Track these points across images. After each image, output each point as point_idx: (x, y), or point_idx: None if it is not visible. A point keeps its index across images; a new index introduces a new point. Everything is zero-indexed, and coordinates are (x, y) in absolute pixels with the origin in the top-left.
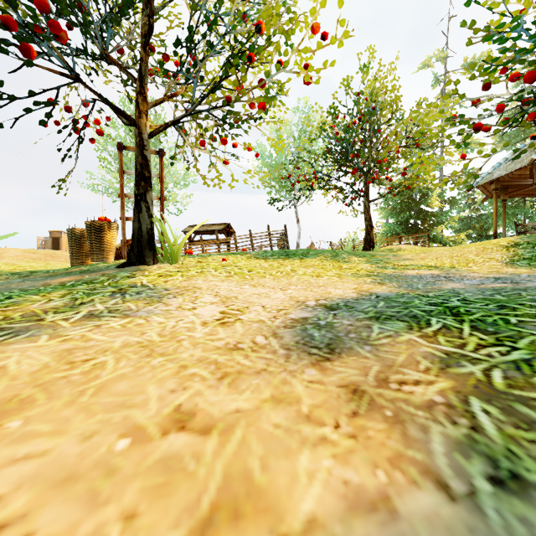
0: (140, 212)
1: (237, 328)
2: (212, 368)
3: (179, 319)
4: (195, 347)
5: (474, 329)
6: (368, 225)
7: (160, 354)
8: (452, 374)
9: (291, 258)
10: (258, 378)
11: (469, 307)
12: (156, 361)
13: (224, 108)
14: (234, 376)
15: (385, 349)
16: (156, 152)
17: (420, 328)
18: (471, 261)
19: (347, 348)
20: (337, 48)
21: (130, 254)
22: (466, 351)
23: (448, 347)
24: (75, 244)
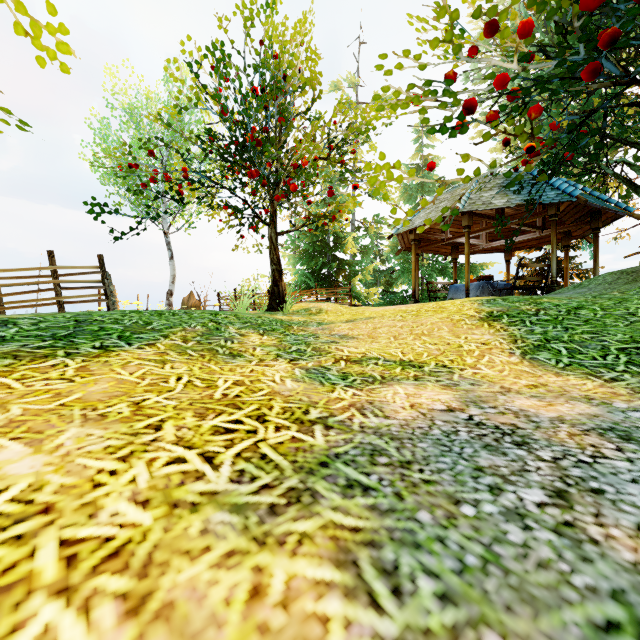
0: None
1: None
2: None
3: None
4: None
5: None
6: (276, 271)
7: None
8: None
9: (66, 351)
10: None
11: None
12: None
13: None
14: None
15: None
16: None
17: None
18: (462, 350)
19: None
20: None
21: None
22: None
23: None
24: None
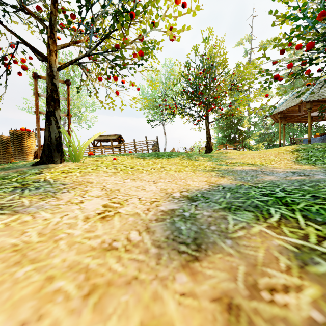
0: (50, 124)
1: (115, 223)
2: (80, 278)
3: (65, 214)
4: (70, 248)
5: (306, 219)
6: (208, 137)
7: (30, 261)
8: (314, 275)
9: (161, 158)
10: (127, 293)
11: (292, 197)
12: (22, 271)
13: (114, 53)
14: (103, 290)
15: (244, 243)
16: (63, 81)
17: (264, 218)
18: (273, 160)
19: (211, 243)
20: (193, 15)
21: (42, 155)
22: (312, 243)
23: (295, 239)
24: (2, 148)
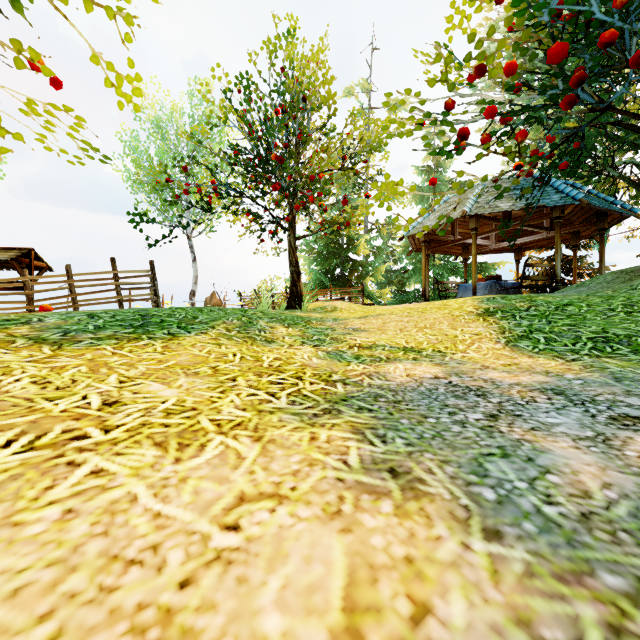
0: None
1: None
2: None
3: None
4: None
5: None
6: (295, 272)
7: None
8: None
9: (148, 335)
10: None
11: None
12: None
13: None
14: None
15: None
16: None
17: None
18: (456, 339)
19: None
20: None
21: None
22: None
23: None
24: None
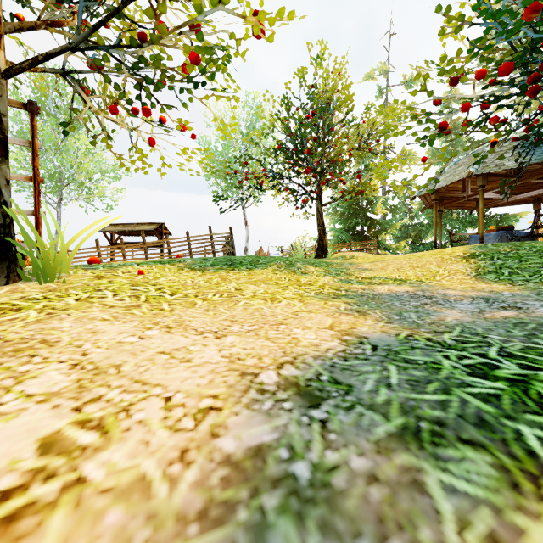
0: None
1: None
2: None
3: None
4: None
5: None
6: (321, 230)
7: None
8: None
9: (237, 268)
10: None
11: None
12: None
13: (136, 52)
14: None
15: None
16: (21, 104)
17: (533, 481)
18: (437, 274)
19: None
20: None
21: None
22: None
23: None
24: None
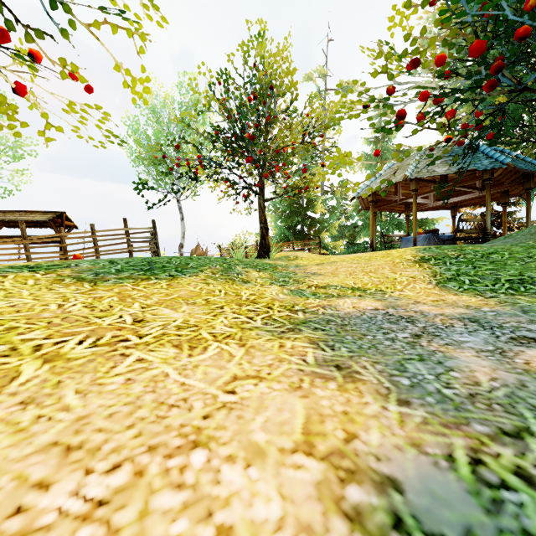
0: None
1: None
2: None
3: None
4: None
5: None
6: (264, 228)
7: None
8: None
9: (155, 277)
10: None
11: None
12: None
13: None
14: None
15: None
16: None
17: None
18: (395, 281)
19: None
20: None
21: None
22: None
23: None
24: None
